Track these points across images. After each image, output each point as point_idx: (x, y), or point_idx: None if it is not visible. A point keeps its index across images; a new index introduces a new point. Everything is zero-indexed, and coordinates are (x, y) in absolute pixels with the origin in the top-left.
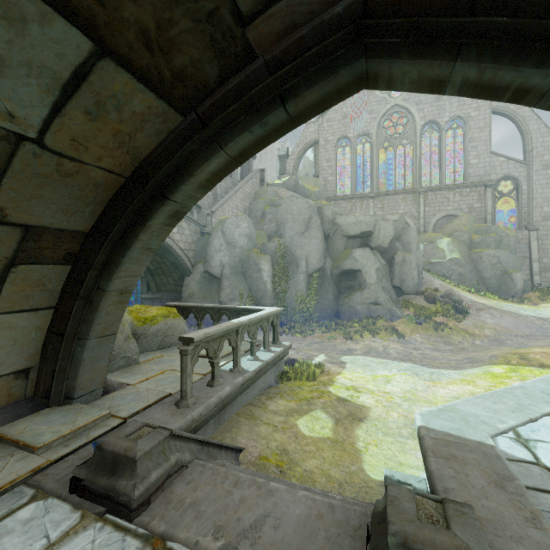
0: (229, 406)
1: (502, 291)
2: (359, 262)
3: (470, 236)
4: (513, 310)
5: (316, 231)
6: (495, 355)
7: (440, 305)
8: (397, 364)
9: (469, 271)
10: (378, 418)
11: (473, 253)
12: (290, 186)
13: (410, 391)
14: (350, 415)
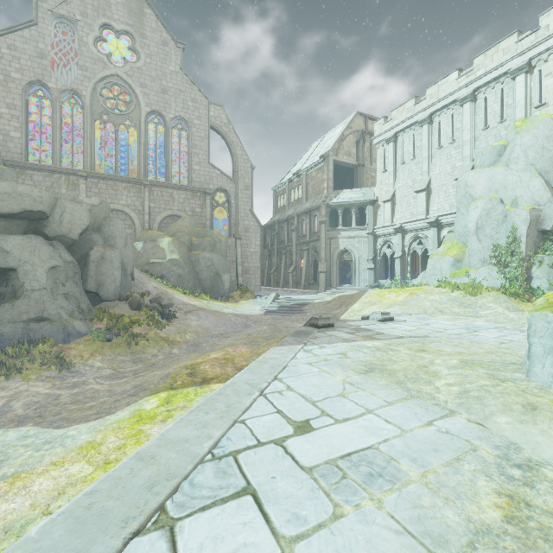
0: None
1: (215, 291)
2: (13, 256)
3: (191, 238)
4: (218, 309)
5: None
6: (169, 373)
7: (145, 311)
8: None
9: (188, 273)
10: None
11: (192, 254)
12: None
13: None
14: None
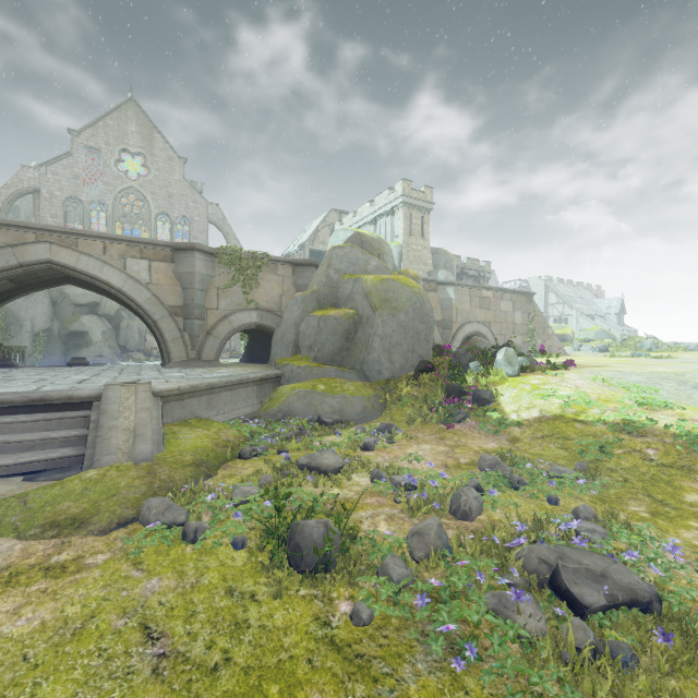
0: None
1: None
2: (87, 326)
3: None
4: None
5: (43, 297)
6: None
7: (154, 358)
8: None
9: None
10: None
11: None
12: None
13: None
14: None
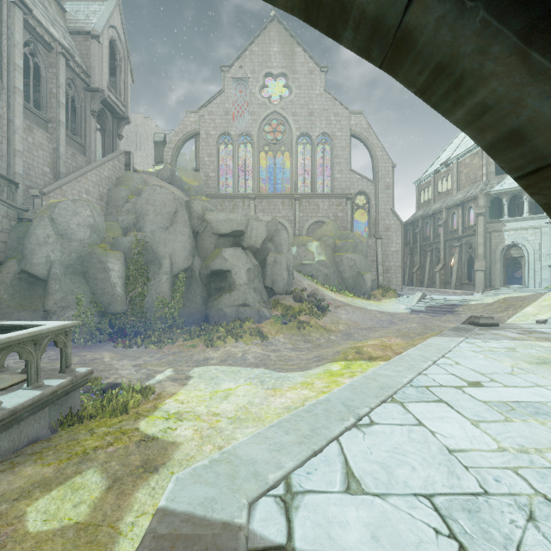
0: None
1: (357, 290)
2: (229, 262)
3: (334, 241)
4: (363, 306)
5: (183, 227)
6: (339, 351)
7: (305, 304)
8: (248, 372)
9: (333, 272)
10: (182, 461)
11: (336, 256)
12: (164, 176)
13: (244, 407)
14: (143, 465)
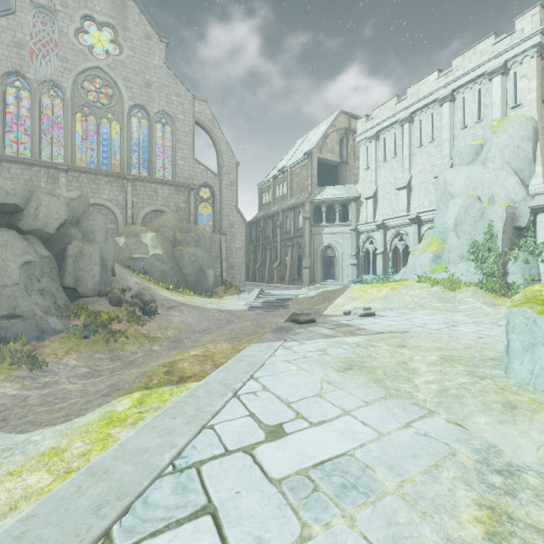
0: None
1: (199, 287)
2: None
3: (175, 234)
4: (202, 305)
5: None
6: (146, 372)
7: (126, 307)
8: None
9: (171, 268)
10: None
11: (176, 250)
12: None
13: None
14: None
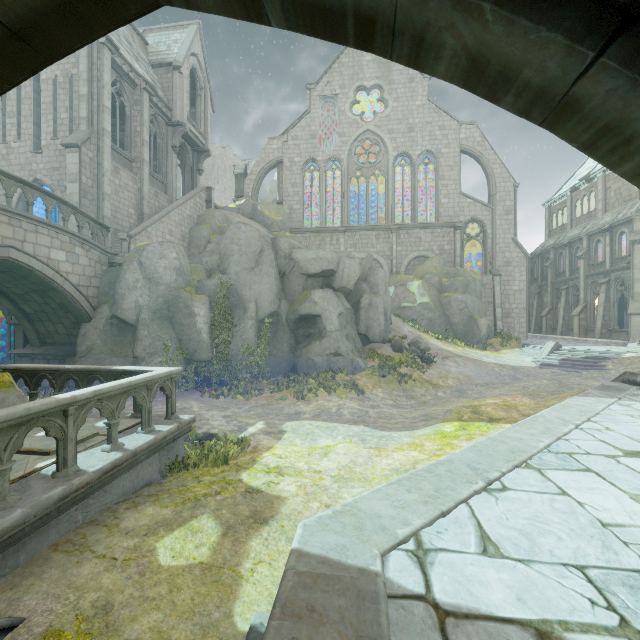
0: (34, 537)
1: (469, 338)
2: (319, 306)
3: (440, 279)
4: (477, 357)
5: (269, 267)
6: (450, 409)
7: (406, 354)
8: (346, 429)
9: (439, 317)
10: (290, 515)
11: (442, 297)
12: (246, 211)
13: (347, 466)
14: (252, 516)
